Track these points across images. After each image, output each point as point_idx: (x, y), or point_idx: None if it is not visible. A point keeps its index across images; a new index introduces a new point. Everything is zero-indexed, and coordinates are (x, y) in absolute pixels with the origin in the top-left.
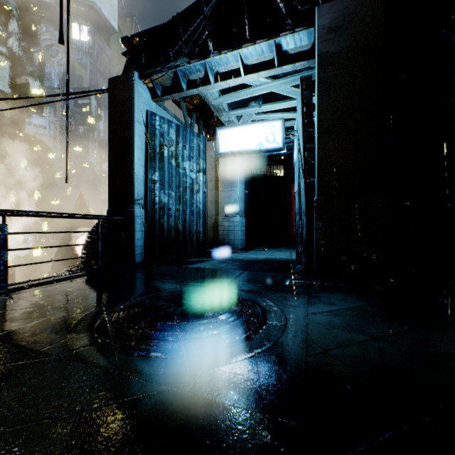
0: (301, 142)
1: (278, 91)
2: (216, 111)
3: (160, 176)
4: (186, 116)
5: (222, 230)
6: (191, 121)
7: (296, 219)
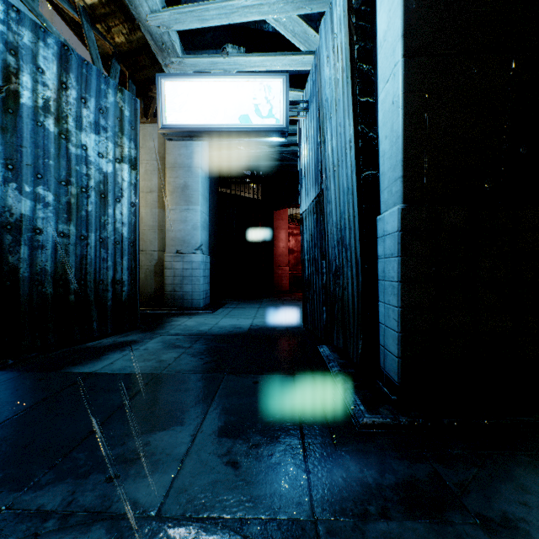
0: (341, 98)
1: (277, 24)
2: (158, 51)
3: (5, 148)
4: (97, 59)
5: (172, 276)
6: (110, 73)
7: (304, 258)
